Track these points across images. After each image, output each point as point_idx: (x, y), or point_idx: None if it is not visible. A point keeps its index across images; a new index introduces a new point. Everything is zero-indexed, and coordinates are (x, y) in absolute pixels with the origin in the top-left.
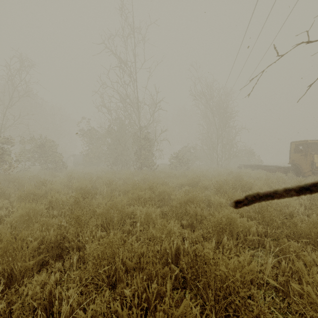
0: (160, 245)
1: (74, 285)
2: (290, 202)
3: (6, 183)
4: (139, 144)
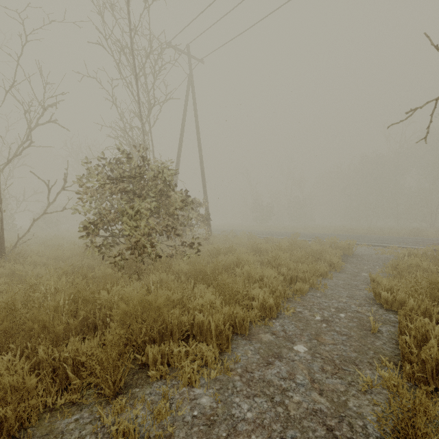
0: None
1: None
2: None
3: None
4: None
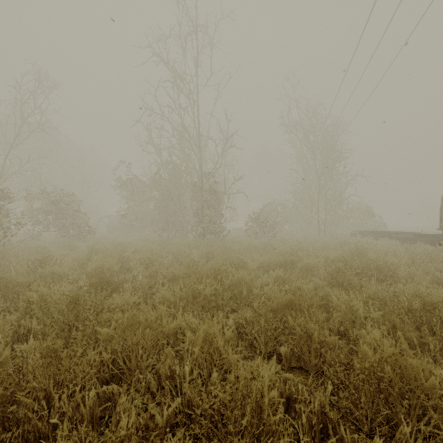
0: None
1: None
2: None
3: None
4: (200, 200)
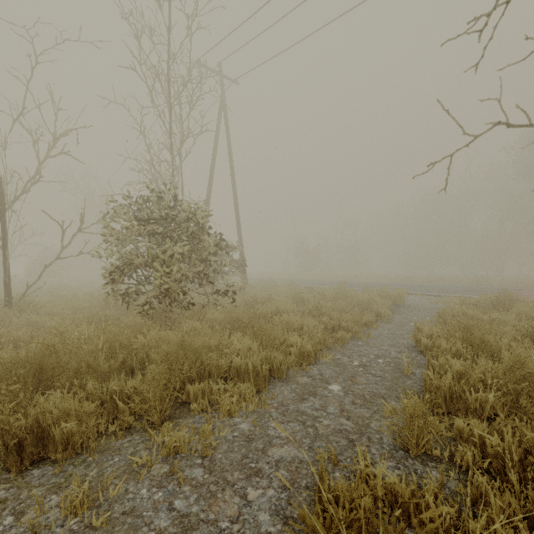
0: None
1: None
2: None
3: None
4: None
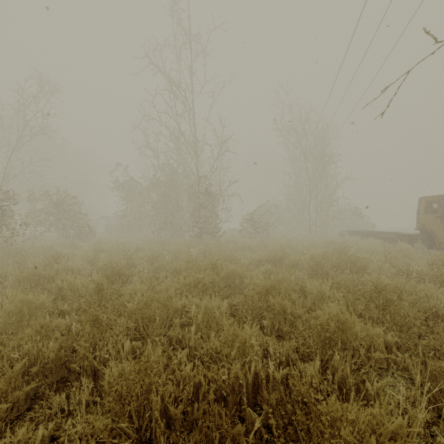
0: (227, 368)
1: (81, 442)
2: (431, 292)
3: (5, 257)
4: (197, 202)
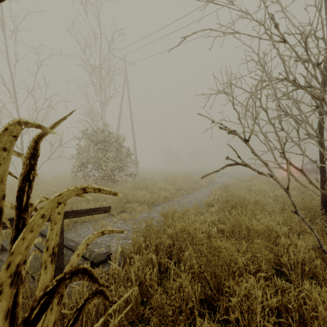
0: None
1: None
2: None
3: None
4: None
